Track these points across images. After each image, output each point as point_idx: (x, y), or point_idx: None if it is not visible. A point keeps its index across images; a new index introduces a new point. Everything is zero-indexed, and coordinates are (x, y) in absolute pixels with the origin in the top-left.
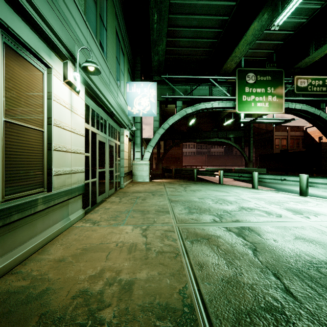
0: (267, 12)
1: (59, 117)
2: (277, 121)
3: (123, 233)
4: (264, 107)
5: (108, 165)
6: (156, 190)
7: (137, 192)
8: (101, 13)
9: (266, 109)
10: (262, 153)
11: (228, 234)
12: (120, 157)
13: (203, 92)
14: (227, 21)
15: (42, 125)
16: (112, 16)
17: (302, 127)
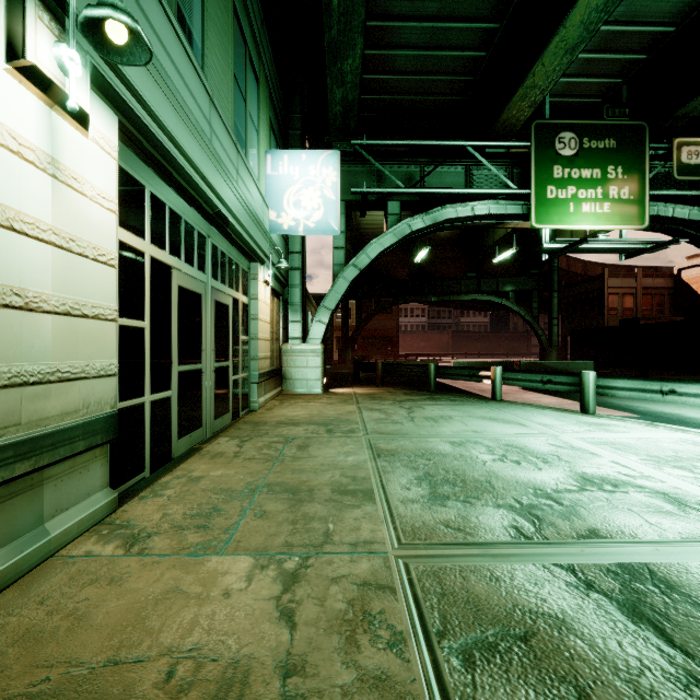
0: None
1: None
2: (632, 247)
3: (212, 597)
4: (601, 214)
5: (212, 355)
6: (337, 417)
7: (289, 423)
8: None
9: (606, 219)
10: (577, 327)
11: (593, 608)
12: (248, 335)
13: (450, 181)
14: (513, 1)
15: None
16: None
17: (665, 269)
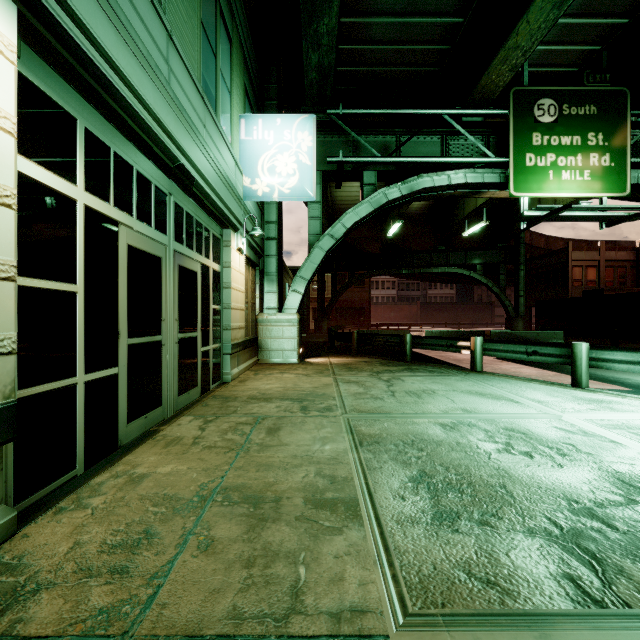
0: None
1: None
2: (616, 214)
3: None
4: (581, 182)
5: (175, 325)
6: (312, 391)
7: (261, 398)
8: None
9: (586, 187)
10: (542, 298)
11: None
12: (221, 304)
13: (426, 151)
14: None
15: None
16: None
17: (623, 243)
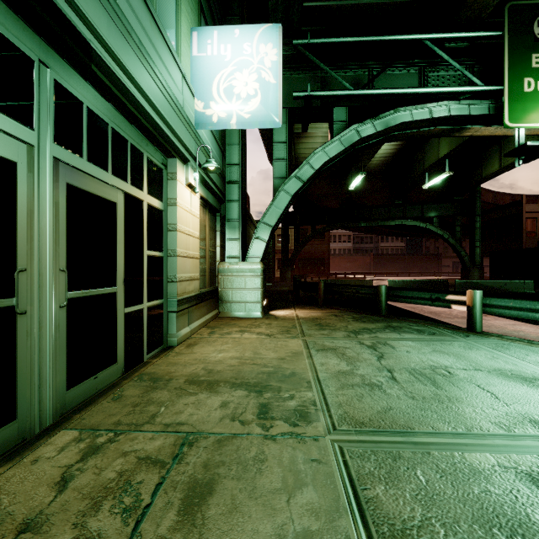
0: None
1: None
2: None
3: None
4: None
5: (59, 279)
6: (277, 366)
7: (205, 381)
8: None
9: None
10: (494, 249)
11: None
12: (163, 250)
13: (401, 84)
14: None
15: None
16: None
17: None
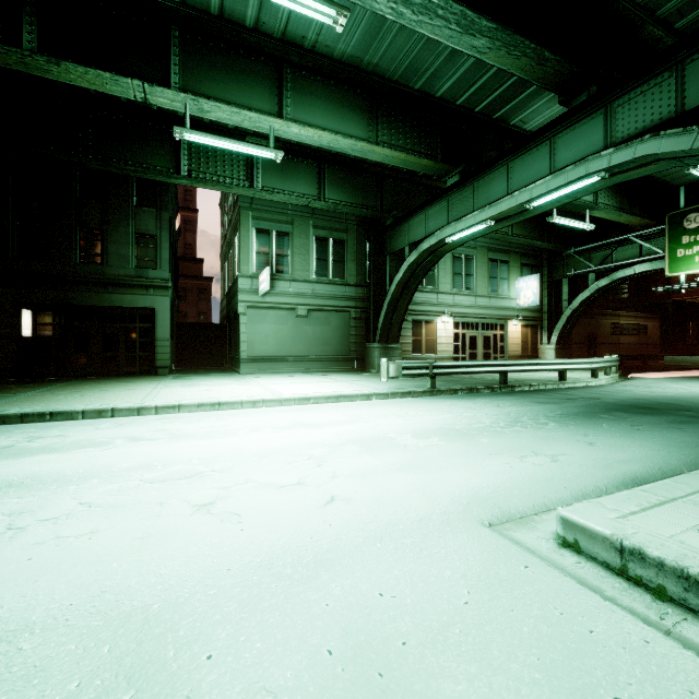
0: (592, 211)
1: (439, 334)
2: None
3: None
4: None
5: (482, 349)
6: None
7: None
8: (468, 272)
9: None
10: None
11: None
12: (505, 343)
13: (630, 253)
14: None
15: (434, 337)
16: (482, 258)
17: None
